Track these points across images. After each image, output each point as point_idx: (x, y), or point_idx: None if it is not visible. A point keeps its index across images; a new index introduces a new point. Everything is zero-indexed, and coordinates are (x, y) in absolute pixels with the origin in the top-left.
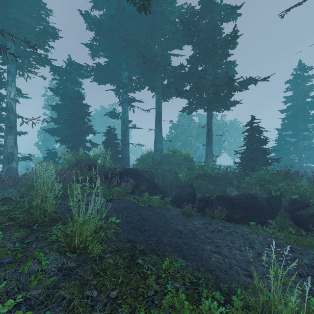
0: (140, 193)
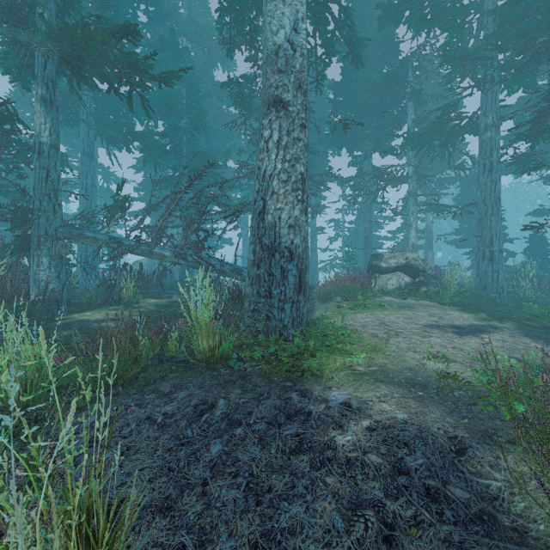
0: None
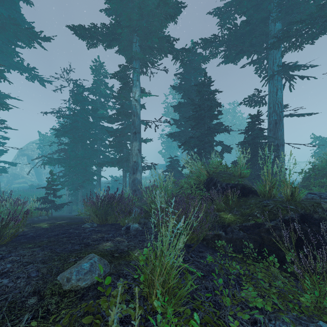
0: None
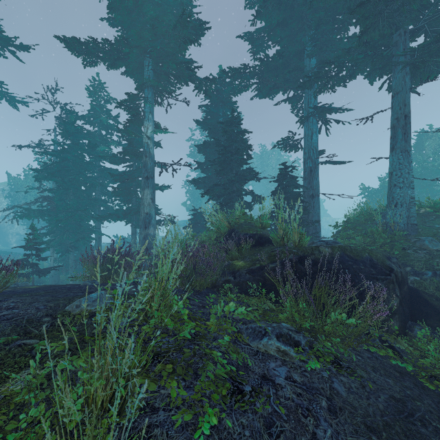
0: (386, 319)
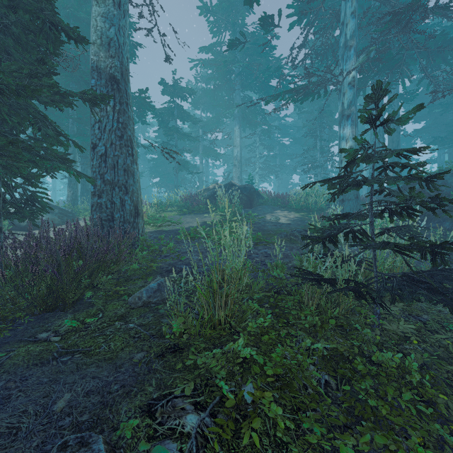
0: None
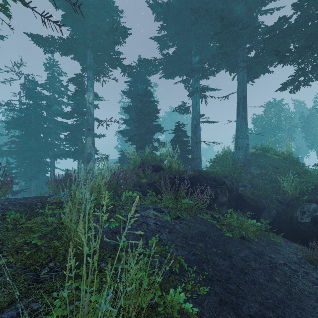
0: (219, 207)
